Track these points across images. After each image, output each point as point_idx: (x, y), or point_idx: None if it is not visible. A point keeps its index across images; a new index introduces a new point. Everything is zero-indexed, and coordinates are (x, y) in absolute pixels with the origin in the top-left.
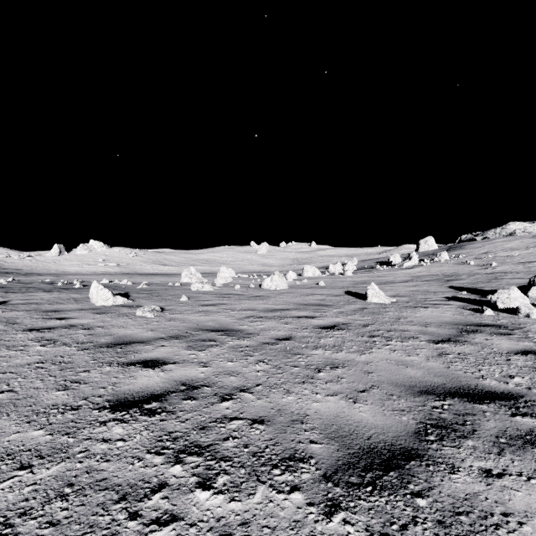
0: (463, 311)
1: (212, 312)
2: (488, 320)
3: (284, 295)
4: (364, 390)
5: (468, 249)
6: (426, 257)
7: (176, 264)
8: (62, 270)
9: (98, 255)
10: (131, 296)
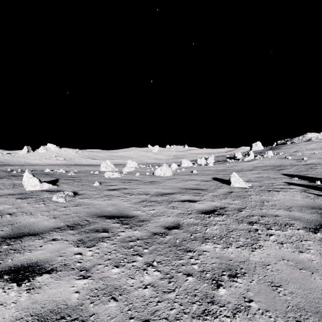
0: (307, 194)
1: (114, 196)
2: None
3: (170, 180)
4: None
5: (283, 149)
6: (257, 154)
7: (101, 158)
8: (28, 162)
9: (52, 153)
10: (58, 182)
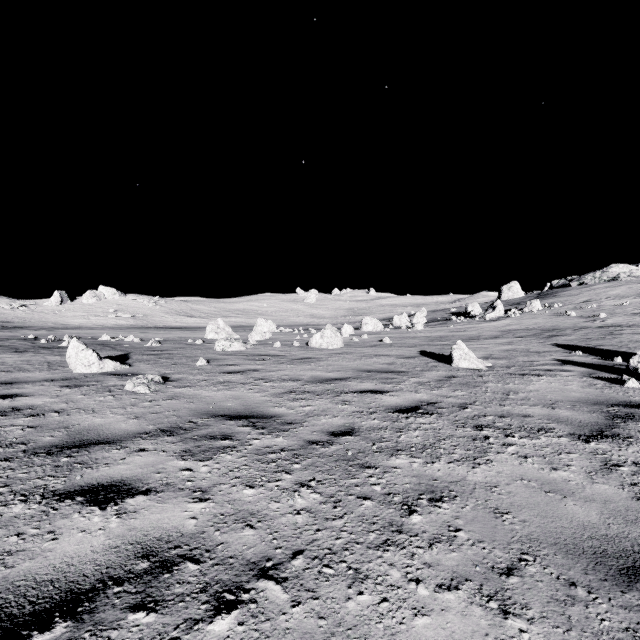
0: (593, 381)
1: (236, 384)
2: (638, 396)
3: (339, 356)
4: (511, 569)
5: (563, 296)
6: (512, 307)
7: (205, 315)
8: (62, 323)
9: (109, 305)
10: (130, 359)
